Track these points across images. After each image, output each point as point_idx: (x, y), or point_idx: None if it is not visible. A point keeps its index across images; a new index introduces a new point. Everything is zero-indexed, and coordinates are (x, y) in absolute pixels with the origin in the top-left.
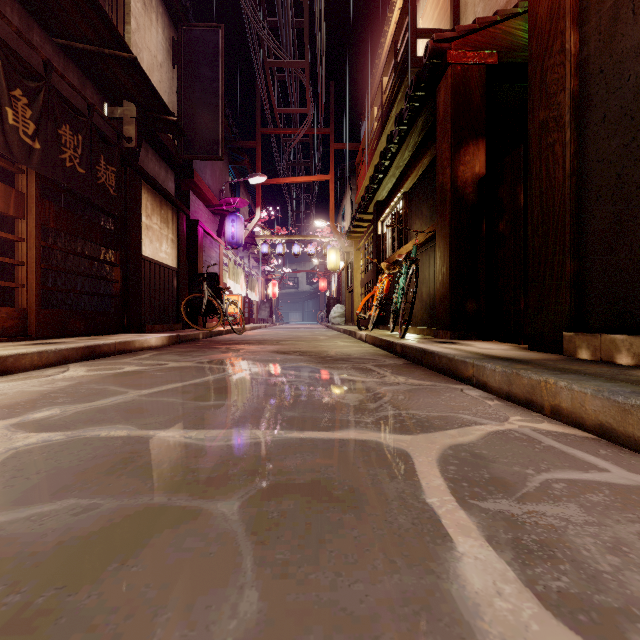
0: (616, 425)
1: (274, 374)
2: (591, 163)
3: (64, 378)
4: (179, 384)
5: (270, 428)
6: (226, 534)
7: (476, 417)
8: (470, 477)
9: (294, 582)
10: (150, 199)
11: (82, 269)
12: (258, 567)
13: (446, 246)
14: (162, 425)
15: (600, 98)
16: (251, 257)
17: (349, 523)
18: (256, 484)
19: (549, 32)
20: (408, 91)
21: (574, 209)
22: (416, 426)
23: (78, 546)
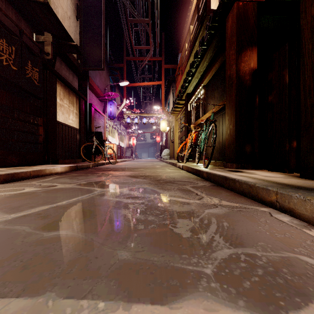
0: None
1: (123, 195)
2: None
3: None
4: (47, 206)
5: (91, 293)
6: None
7: None
8: None
9: None
10: (62, 90)
11: (28, 129)
12: None
13: (232, 112)
14: None
15: None
16: (121, 125)
17: None
18: None
19: None
20: (208, 23)
21: None
22: (271, 287)
23: None
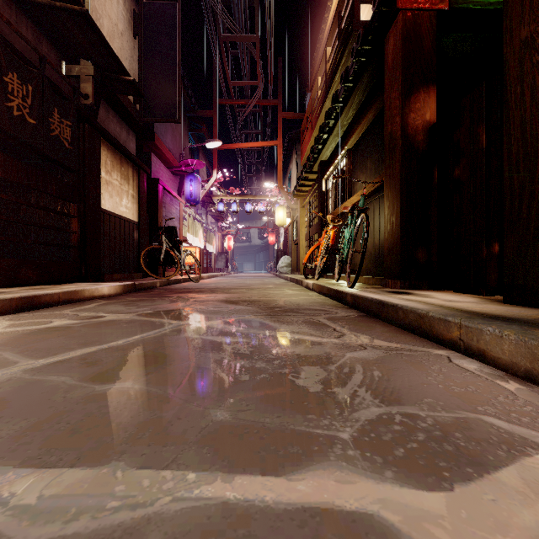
0: None
1: (215, 331)
2: None
3: None
4: (94, 348)
5: (175, 463)
6: None
7: (517, 425)
8: None
9: None
10: (110, 156)
11: (51, 223)
12: None
13: (396, 195)
14: None
15: None
16: (209, 214)
17: None
18: None
19: None
20: (355, 45)
21: None
22: (434, 455)
23: None
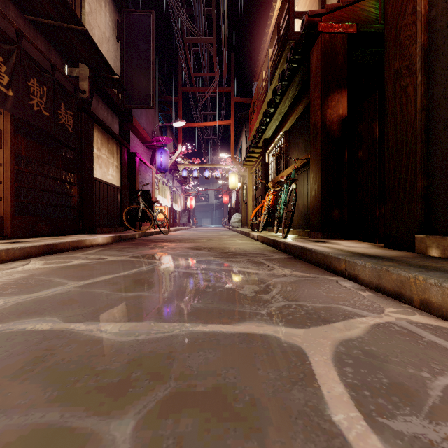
0: None
1: (187, 267)
2: (438, 100)
3: (22, 270)
4: (111, 276)
5: (178, 321)
6: None
7: (356, 309)
8: (369, 383)
9: None
10: (100, 136)
11: (52, 187)
12: None
13: (317, 169)
14: (84, 317)
15: (447, 48)
16: (175, 179)
17: None
18: (156, 393)
19: None
20: (288, 55)
21: (424, 137)
22: (306, 318)
23: None
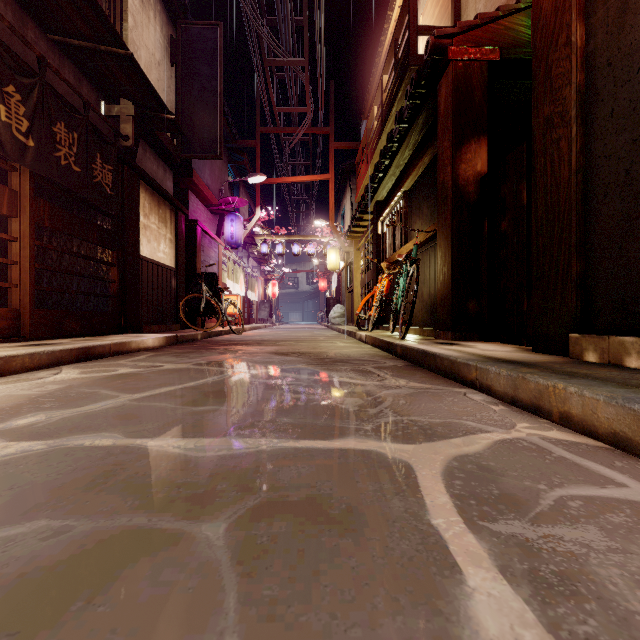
0: (632, 434)
1: (271, 377)
2: (598, 159)
3: (55, 381)
4: (173, 387)
5: (264, 436)
6: (209, 564)
7: (481, 424)
8: (478, 493)
9: (282, 626)
10: (148, 198)
11: (80, 269)
12: (242, 606)
13: (447, 245)
14: (150, 433)
15: (608, 92)
16: (251, 257)
17: (346, 550)
18: (246, 502)
19: (554, 25)
20: (408, 88)
21: (580, 207)
22: (418, 434)
23: (41, 579)
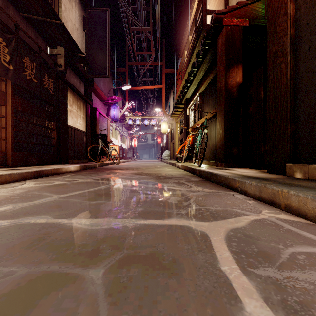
0: None
1: (133, 186)
2: (301, 73)
3: (21, 188)
4: (81, 191)
5: (127, 217)
6: (91, 296)
7: (243, 211)
8: (246, 251)
9: None
10: (71, 96)
11: (38, 132)
12: None
13: (222, 119)
14: (67, 216)
15: (307, 38)
16: (123, 126)
17: (172, 286)
18: (115, 256)
19: (278, 5)
20: (202, 40)
21: (292, 98)
22: (210, 216)
23: None
